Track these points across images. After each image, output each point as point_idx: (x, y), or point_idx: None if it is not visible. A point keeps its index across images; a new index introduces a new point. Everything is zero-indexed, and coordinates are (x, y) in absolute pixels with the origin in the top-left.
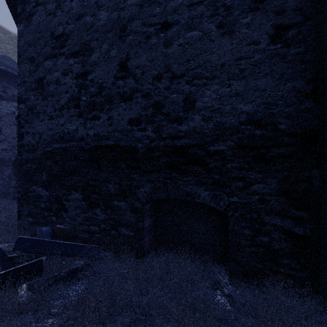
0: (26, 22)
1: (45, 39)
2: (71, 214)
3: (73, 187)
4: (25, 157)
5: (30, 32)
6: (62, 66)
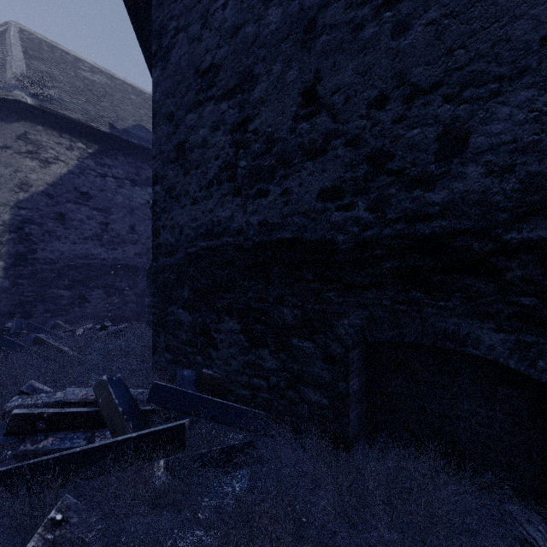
0: (163, 63)
1: (187, 81)
2: (223, 355)
3: (226, 311)
4: (162, 263)
5: (168, 76)
6: (210, 118)
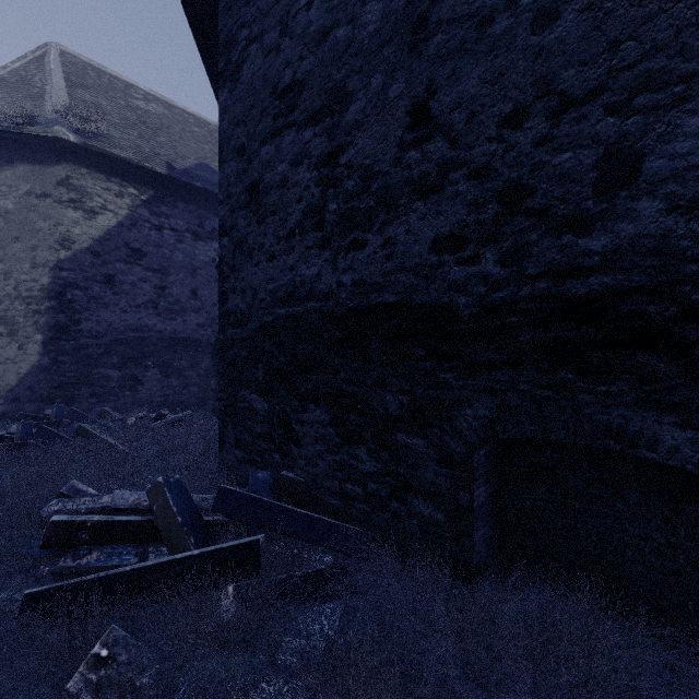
0: (231, 84)
1: (261, 105)
2: (307, 453)
3: (311, 397)
4: (231, 336)
5: (238, 99)
6: (290, 150)
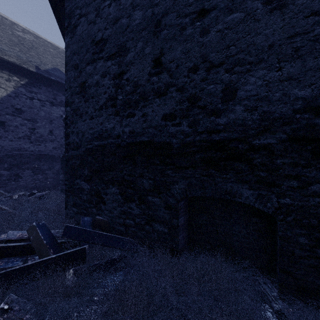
0: (71, 34)
1: (86, 47)
2: (108, 207)
3: (110, 182)
4: (71, 154)
5: (74, 42)
6: (101, 69)
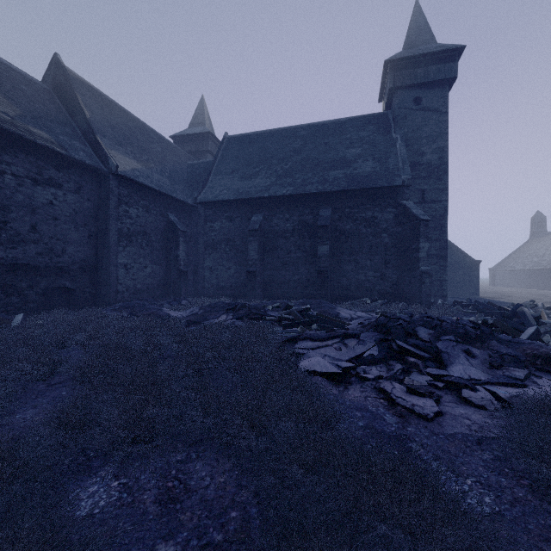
0: None
1: None
2: None
3: None
4: None
5: None
6: None
